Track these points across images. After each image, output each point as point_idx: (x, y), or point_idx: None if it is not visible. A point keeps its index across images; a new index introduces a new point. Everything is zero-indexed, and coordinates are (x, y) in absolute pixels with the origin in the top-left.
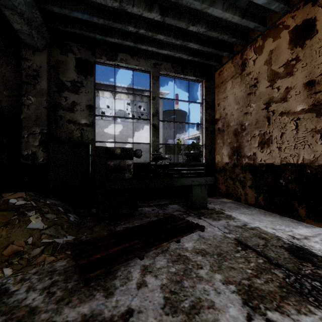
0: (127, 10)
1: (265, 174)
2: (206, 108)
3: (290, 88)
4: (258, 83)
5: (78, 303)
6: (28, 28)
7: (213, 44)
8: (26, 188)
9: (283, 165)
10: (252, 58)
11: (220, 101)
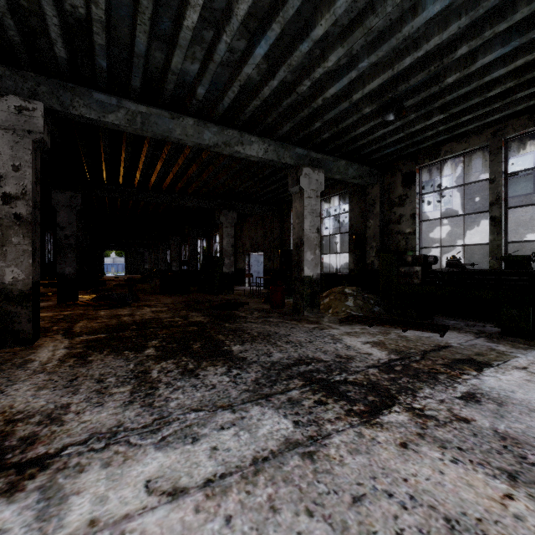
0: (412, 131)
1: None
2: None
3: None
4: None
5: (331, 324)
6: (360, 180)
7: None
8: (368, 287)
9: None
10: None
11: None
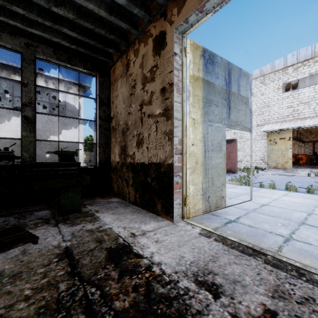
0: None
1: (140, 173)
2: (100, 105)
3: (153, 92)
4: (136, 84)
5: None
6: None
7: (94, 36)
8: None
9: (149, 164)
10: (133, 60)
11: (114, 99)
